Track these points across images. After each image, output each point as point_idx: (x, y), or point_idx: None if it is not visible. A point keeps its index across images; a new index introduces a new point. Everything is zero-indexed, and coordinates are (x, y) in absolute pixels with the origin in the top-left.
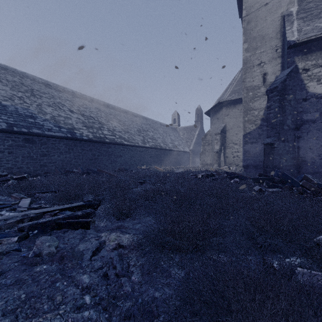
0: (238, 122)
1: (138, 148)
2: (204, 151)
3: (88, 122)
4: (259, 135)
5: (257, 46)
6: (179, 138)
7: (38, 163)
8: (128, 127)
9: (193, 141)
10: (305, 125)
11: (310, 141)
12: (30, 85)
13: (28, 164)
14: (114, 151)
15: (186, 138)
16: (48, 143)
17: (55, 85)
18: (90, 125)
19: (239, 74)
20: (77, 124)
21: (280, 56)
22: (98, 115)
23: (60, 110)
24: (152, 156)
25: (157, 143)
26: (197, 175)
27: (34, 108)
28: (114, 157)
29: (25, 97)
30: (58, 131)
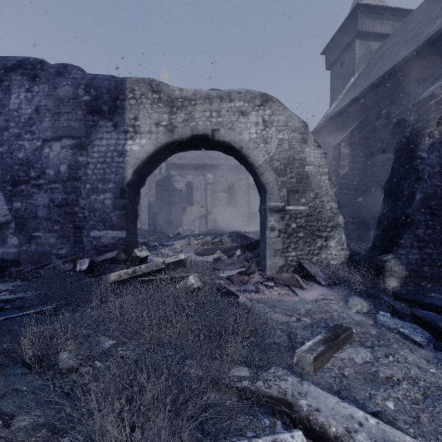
0: None
1: None
2: None
3: None
4: None
5: None
6: None
7: None
8: None
9: None
10: (173, 203)
11: (175, 211)
12: None
13: None
14: None
15: None
16: None
17: None
18: None
19: None
20: None
21: None
22: None
23: None
24: None
25: None
26: None
27: None
28: None
29: None
30: None
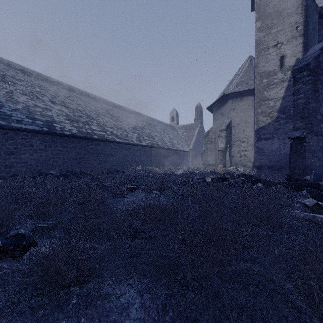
0: (246, 117)
1: (132, 146)
2: (206, 150)
3: (73, 115)
4: (275, 129)
5: (272, 24)
6: (178, 137)
7: (2, 163)
8: (122, 123)
9: (193, 140)
10: None
11: None
12: (3, 71)
13: None
14: (104, 149)
15: (186, 136)
16: (16, 137)
17: (36, 74)
18: (76, 119)
19: (245, 64)
20: (58, 116)
21: (302, 34)
22: (87, 109)
23: (38, 100)
24: (148, 155)
25: (154, 141)
26: (206, 179)
27: (2, 95)
28: (104, 156)
29: None
30: (30, 123)
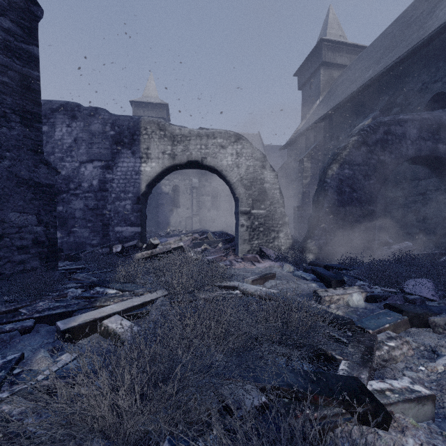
0: None
1: None
2: None
3: None
4: None
5: None
6: None
7: None
8: None
9: None
10: (161, 205)
11: (162, 213)
12: None
13: None
14: None
15: None
16: None
17: None
18: None
19: None
20: None
21: None
22: None
23: None
24: None
25: None
26: None
27: None
28: None
29: None
30: None
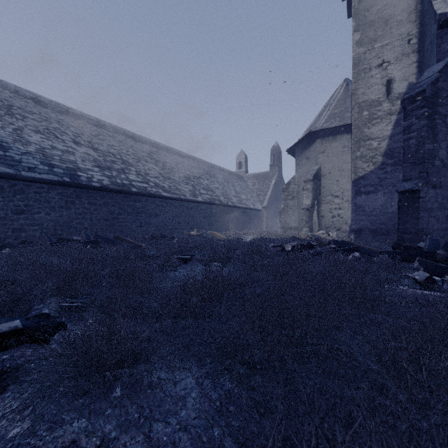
0: (340, 163)
1: (184, 202)
2: (286, 208)
3: (103, 160)
4: (380, 179)
5: (376, 36)
6: (248, 190)
7: (8, 225)
8: (170, 171)
9: (268, 194)
10: None
11: None
12: (8, 100)
13: None
14: (147, 207)
15: (258, 189)
16: (27, 191)
17: (53, 103)
18: (107, 165)
19: (340, 90)
20: (84, 162)
21: (415, 50)
22: (123, 152)
23: (56, 140)
24: (206, 215)
25: (214, 196)
26: (285, 247)
27: (7, 133)
28: (146, 217)
29: None
30: (47, 171)
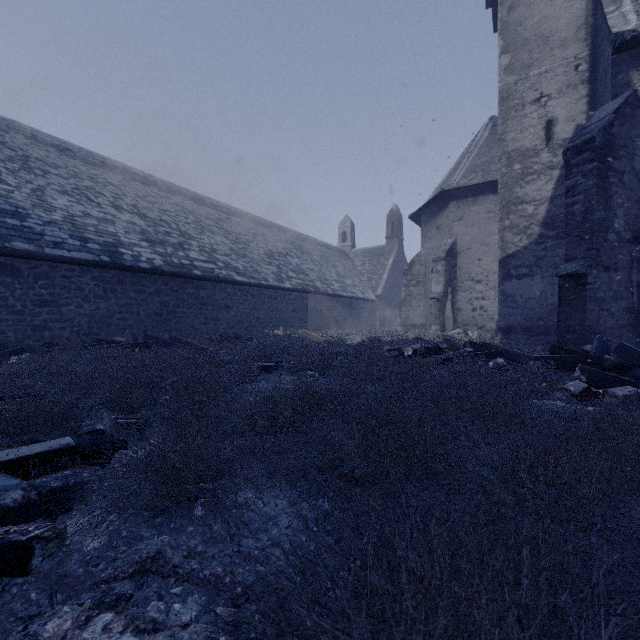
0: (484, 234)
1: (266, 290)
2: (408, 297)
3: (154, 232)
4: (537, 258)
5: (532, 60)
6: (355, 272)
7: (27, 321)
8: (246, 246)
9: (384, 278)
10: None
11: None
12: (24, 148)
13: (1, 325)
14: (214, 297)
15: (369, 271)
16: (52, 274)
17: (84, 152)
18: (160, 238)
19: (484, 132)
20: (127, 234)
21: (586, 80)
22: (180, 220)
23: (90, 204)
24: (297, 308)
25: (308, 281)
26: (404, 351)
27: (24, 196)
28: (213, 310)
29: (5, 172)
30: (78, 247)
